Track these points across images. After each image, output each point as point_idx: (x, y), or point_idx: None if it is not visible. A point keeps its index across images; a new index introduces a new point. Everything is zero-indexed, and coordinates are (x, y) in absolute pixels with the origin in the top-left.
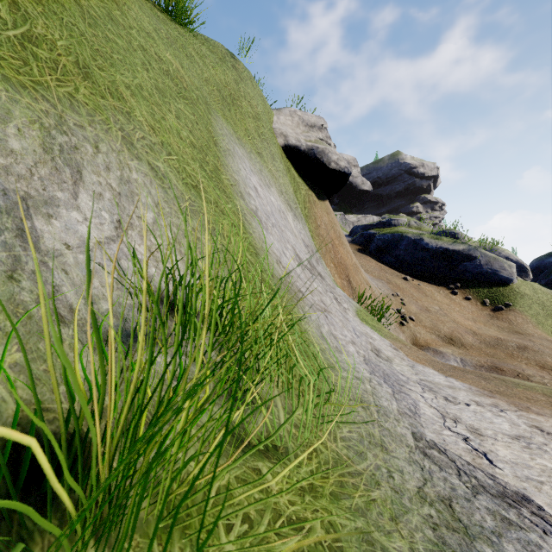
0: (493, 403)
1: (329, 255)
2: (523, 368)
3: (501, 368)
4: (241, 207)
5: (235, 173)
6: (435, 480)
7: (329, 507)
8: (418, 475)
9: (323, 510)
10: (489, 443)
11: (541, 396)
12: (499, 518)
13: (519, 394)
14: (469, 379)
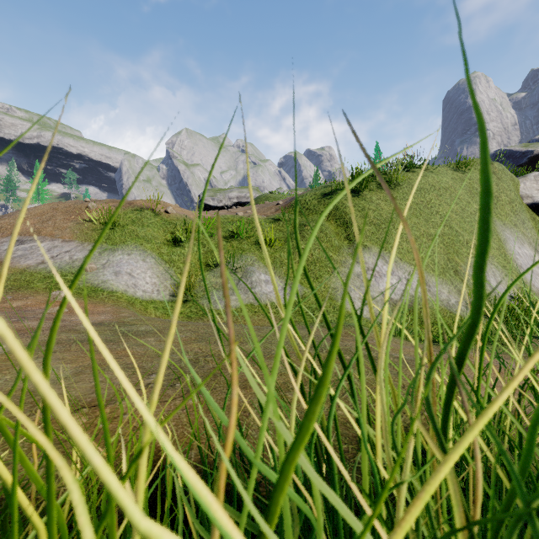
0: None
1: None
2: None
3: None
4: (515, 267)
5: (509, 251)
6: None
7: None
8: None
9: None
10: None
11: None
12: None
13: None
14: None
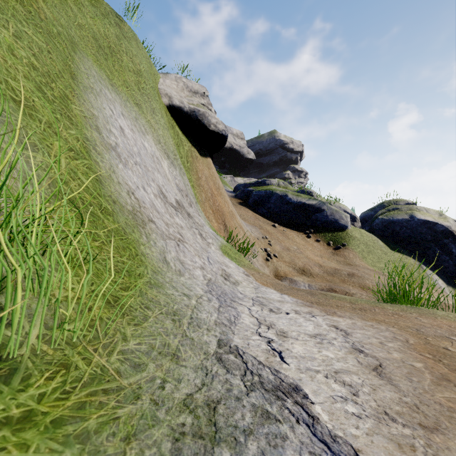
0: (309, 311)
1: (209, 203)
2: (350, 289)
3: (335, 290)
4: (92, 138)
5: (94, 109)
6: (214, 383)
7: (32, 438)
8: (198, 380)
9: (18, 444)
10: (289, 343)
11: (347, 303)
12: (261, 414)
13: (332, 303)
14: (299, 295)
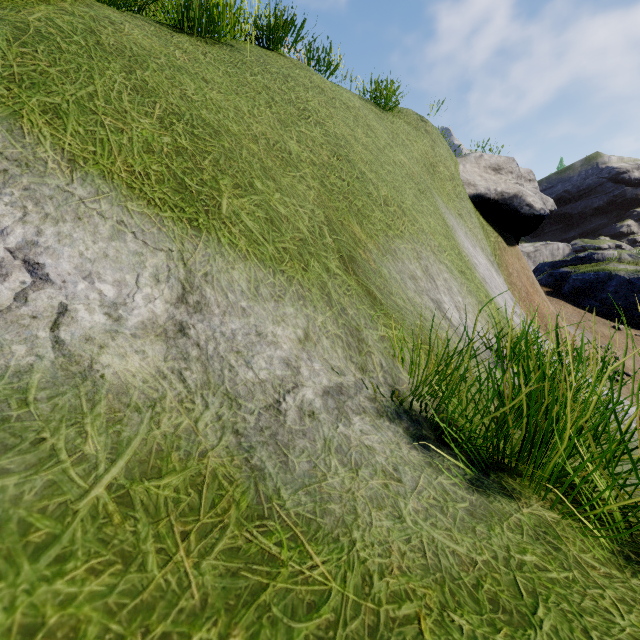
0: None
1: (524, 304)
2: None
3: None
4: (479, 278)
5: (463, 248)
6: None
7: None
8: None
9: None
10: None
11: None
12: None
13: None
14: None
